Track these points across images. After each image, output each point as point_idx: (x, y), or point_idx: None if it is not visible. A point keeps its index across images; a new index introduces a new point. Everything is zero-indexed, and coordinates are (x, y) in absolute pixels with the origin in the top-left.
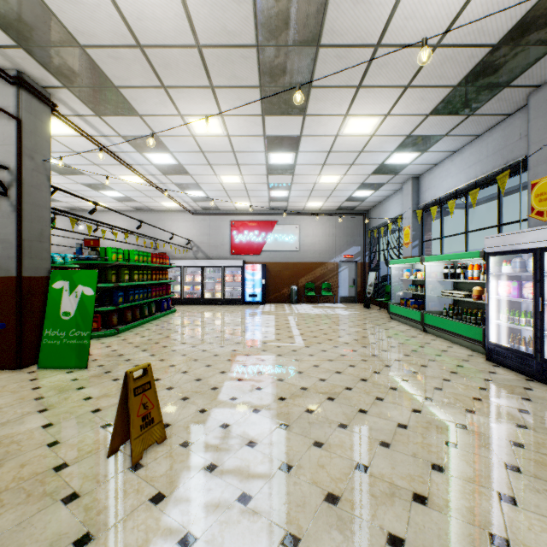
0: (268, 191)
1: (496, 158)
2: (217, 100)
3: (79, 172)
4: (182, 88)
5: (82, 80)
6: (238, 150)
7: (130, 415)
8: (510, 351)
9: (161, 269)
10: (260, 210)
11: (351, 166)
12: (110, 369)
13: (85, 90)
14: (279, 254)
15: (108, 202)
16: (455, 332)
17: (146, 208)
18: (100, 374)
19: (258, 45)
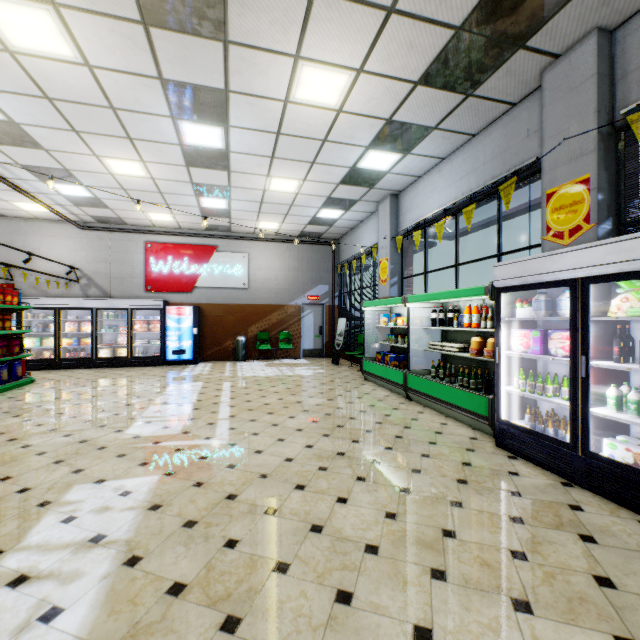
0: (196, 196)
1: (495, 165)
2: None
3: None
4: None
5: None
6: (121, 106)
7: None
8: (534, 436)
9: (3, 312)
10: (191, 229)
11: (313, 165)
12: None
13: None
14: (220, 292)
15: None
16: (449, 402)
17: None
18: None
19: None
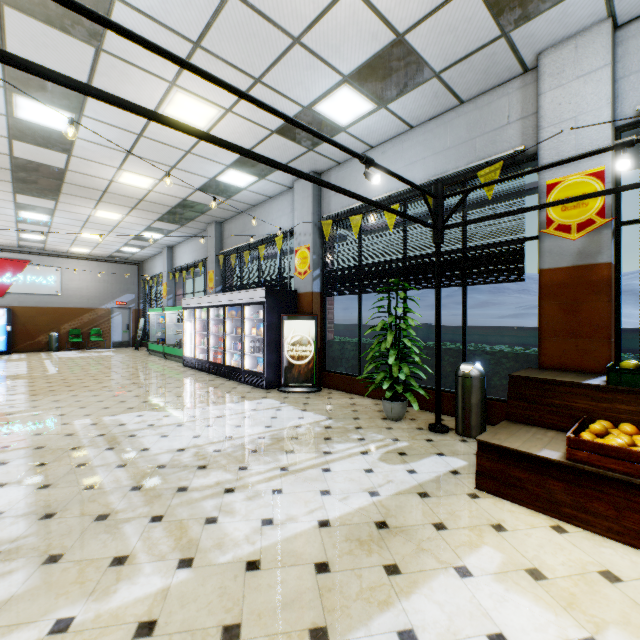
0: (18, 233)
1: (202, 252)
2: None
3: None
4: None
5: None
6: None
7: None
8: (189, 358)
9: None
10: (3, 246)
11: (111, 232)
12: None
13: None
14: (33, 297)
15: None
16: (176, 355)
17: None
18: None
19: (13, 170)
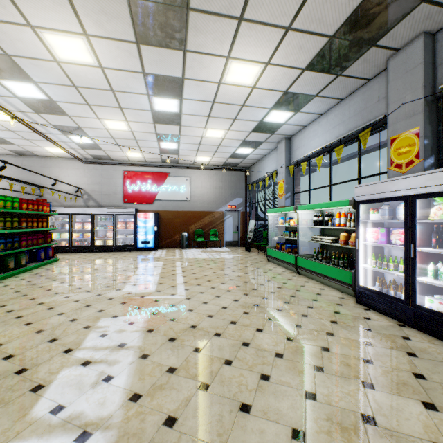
0: (158, 141)
1: (357, 119)
2: (75, 8)
3: None
4: None
5: None
6: (118, 89)
7: None
8: (381, 295)
9: (40, 216)
10: (153, 162)
11: (234, 121)
12: None
13: None
14: (171, 203)
15: None
16: (326, 275)
17: (29, 153)
18: None
19: None
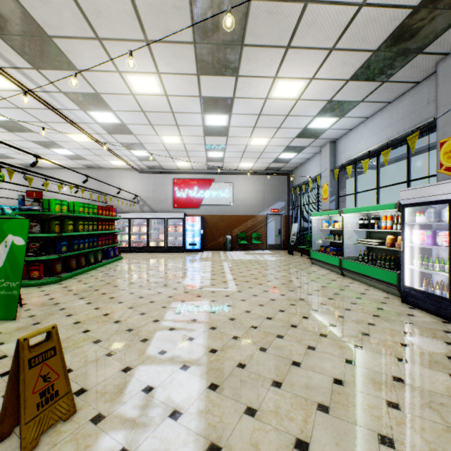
0: (206, 151)
1: (405, 122)
2: (153, 56)
3: (28, 129)
4: (117, 41)
5: (12, 27)
6: (177, 111)
7: (21, 394)
8: (426, 295)
9: (109, 221)
10: (199, 170)
11: (278, 129)
12: (40, 320)
13: (17, 38)
14: (215, 208)
15: (60, 160)
16: (371, 276)
17: (97, 167)
18: (27, 326)
19: None
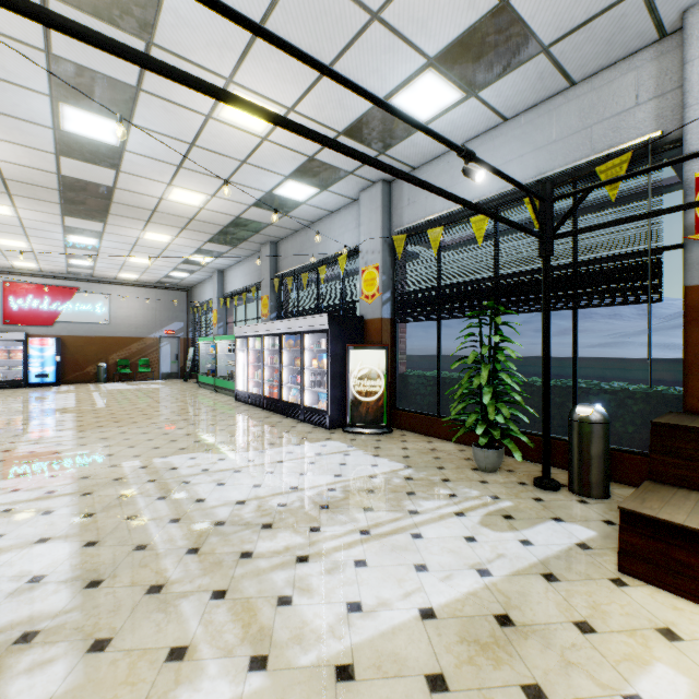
0: (67, 258)
1: (255, 275)
2: (13, 200)
3: None
4: None
5: None
6: (30, 227)
7: None
8: (242, 392)
9: None
10: (53, 273)
11: (160, 256)
12: None
13: None
14: (81, 326)
15: None
16: (227, 388)
17: None
18: None
19: (61, 190)
